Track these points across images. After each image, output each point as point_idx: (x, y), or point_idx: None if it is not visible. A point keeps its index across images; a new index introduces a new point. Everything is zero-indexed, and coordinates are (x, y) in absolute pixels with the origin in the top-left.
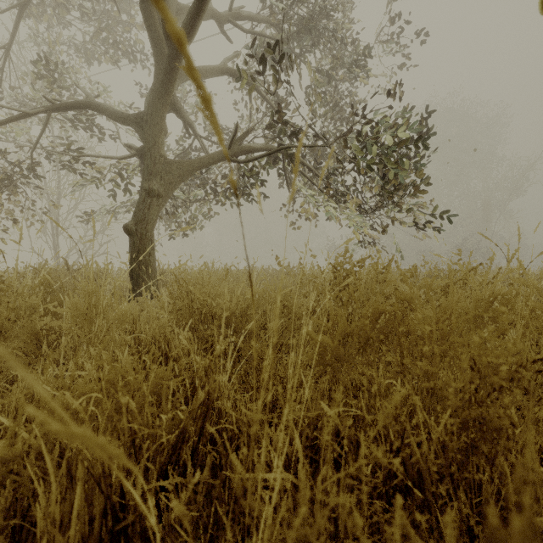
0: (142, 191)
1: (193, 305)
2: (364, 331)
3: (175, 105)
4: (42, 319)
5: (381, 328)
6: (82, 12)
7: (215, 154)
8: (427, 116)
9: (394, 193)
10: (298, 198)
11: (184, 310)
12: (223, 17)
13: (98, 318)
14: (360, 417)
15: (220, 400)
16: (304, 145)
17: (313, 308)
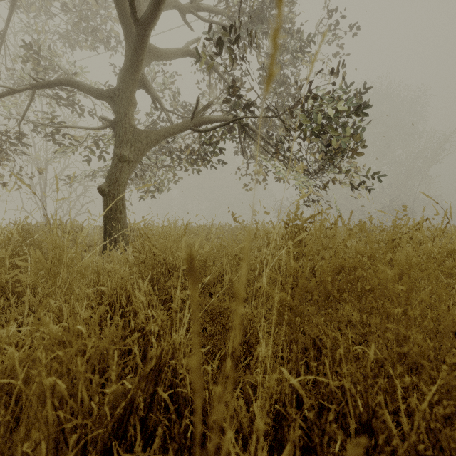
0: (114, 157)
1: (155, 258)
2: (324, 287)
3: (144, 82)
4: (11, 272)
5: (341, 284)
6: (65, 4)
7: (179, 125)
8: (363, 93)
9: (335, 159)
10: (250, 166)
11: (147, 262)
12: (186, 6)
13: (62, 271)
14: (322, 381)
15: (175, 357)
16: (256, 116)
17: (266, 261)
